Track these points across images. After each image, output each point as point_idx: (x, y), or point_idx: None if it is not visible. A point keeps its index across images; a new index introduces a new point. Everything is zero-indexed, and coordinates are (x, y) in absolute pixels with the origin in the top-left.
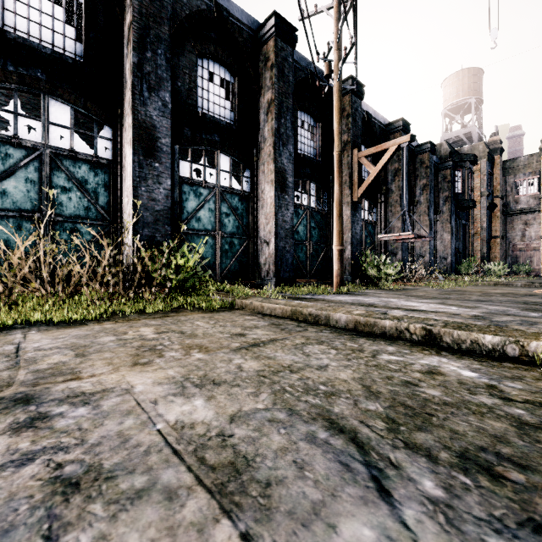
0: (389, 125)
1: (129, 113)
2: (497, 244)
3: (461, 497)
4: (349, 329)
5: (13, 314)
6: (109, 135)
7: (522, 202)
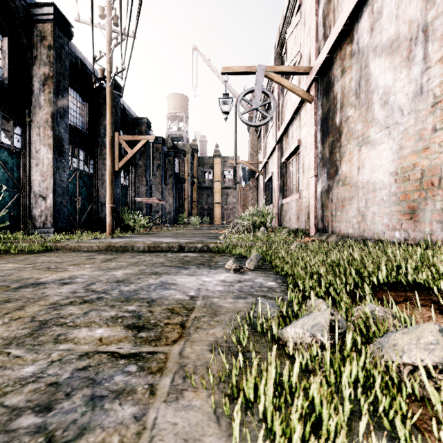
0: (138, 119)
1: None
2: (196, 205)
3: (200, 267)
4: (145, 250)
5: None
6: None
7: (206, 183)
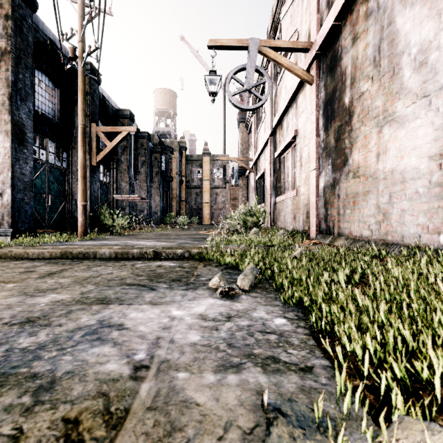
0: (120, 111)
1: None
2: (184, 205)
3: (173, 285)
4: (111, 258)
5: None
6: None
7: (195, 182)
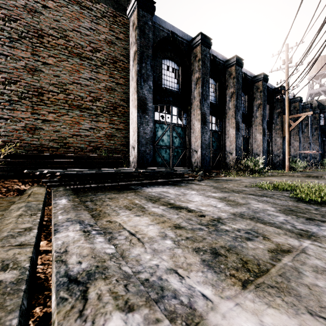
0: (292, 99)
1: (233, 119)
2: None
3: None
4: None
5: (253, 175)
6: (221, 123)
7: None
